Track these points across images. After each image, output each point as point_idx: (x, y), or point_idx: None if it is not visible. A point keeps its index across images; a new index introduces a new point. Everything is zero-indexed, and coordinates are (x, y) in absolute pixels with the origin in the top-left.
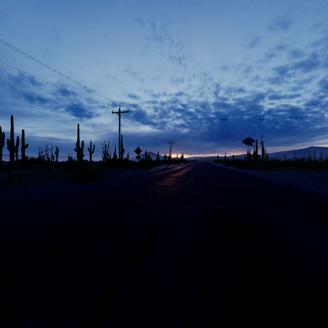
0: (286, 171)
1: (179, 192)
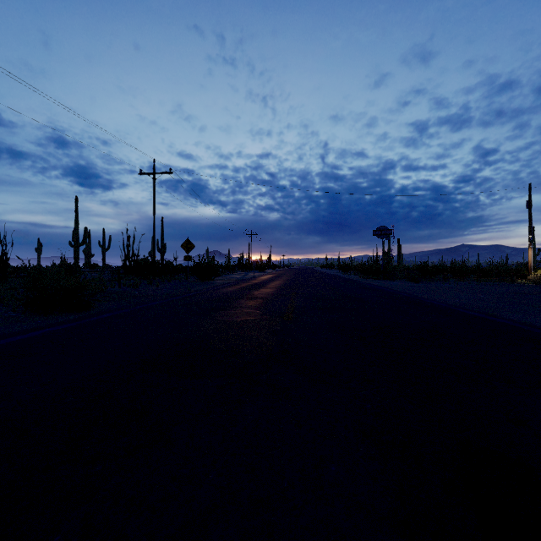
0: (448, 284)
1: (276, 346)
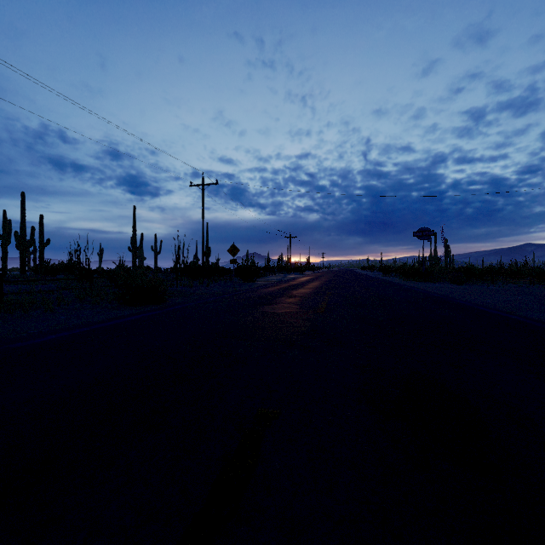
0: (493, 286)
1: (308, 327)
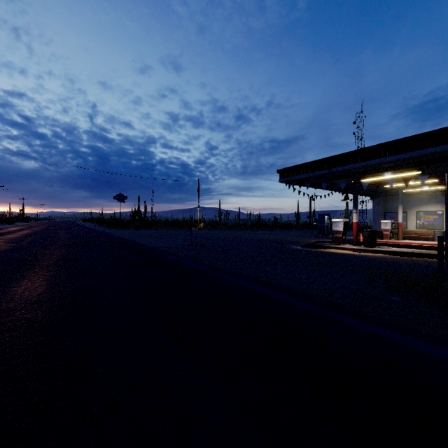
0: (153, 230)
1: (11, 248)
